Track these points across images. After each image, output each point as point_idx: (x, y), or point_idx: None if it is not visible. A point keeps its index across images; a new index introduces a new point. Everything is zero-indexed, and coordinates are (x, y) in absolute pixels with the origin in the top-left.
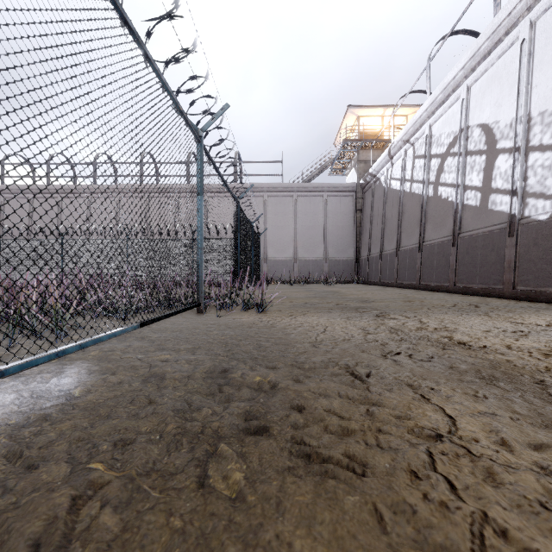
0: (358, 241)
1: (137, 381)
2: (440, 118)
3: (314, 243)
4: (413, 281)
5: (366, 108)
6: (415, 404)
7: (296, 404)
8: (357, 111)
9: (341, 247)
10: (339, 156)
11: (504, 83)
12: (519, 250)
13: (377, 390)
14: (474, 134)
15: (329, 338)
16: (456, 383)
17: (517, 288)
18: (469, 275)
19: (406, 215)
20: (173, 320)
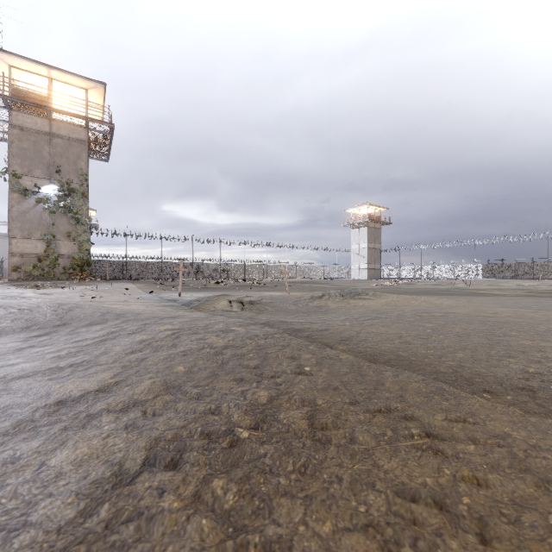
0: None
1: None
2: None
3: None
4: None
5: None
6: None
7: None
8: None
9: None
10: None
11: None
12: None
13: None
14: None
15: None
16: None
17: None
18: None
19: None
20: None
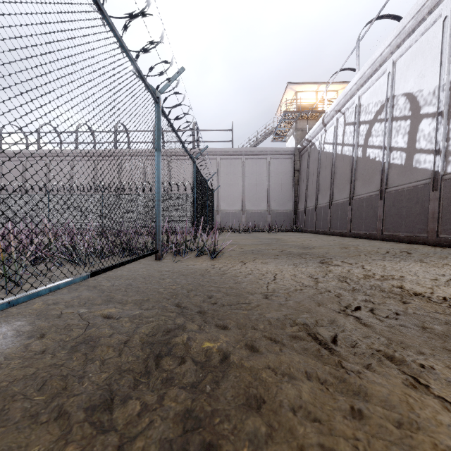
0: (296, 196)
1: (64, 349)
2: (368, 90)
3: (259, 198)
4: (344, 230)
5: (303, 84)
6: (412, 396)
7: (253, 394)
8: (295, 87)
9: (282, 202)
10: (280, 125)
11: (427, 56)
12: (442, 202)
13: (353, 367)
14: (399, 102)
15: (281, 288)
16: (446, 355)
17: (441, 236)
18: (395, 225)
19: (338, 173)
20: (131, 267)
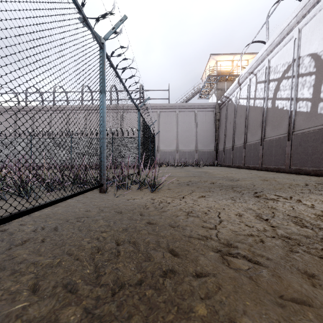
0: (217, 140)
1: None
2: (276, 54)
3: (189, 141)
4: (256, 165)
5: (222, 55)
6: None
7: None
8: (216, 57)
9: (206, 143)
10: (204, 86)
11: None
12: None
13: None
14: (305, 61)
15: (235, 238)
16: None
17: None
18: (302, 161)
19: (251, 121)
20: (72, 201)
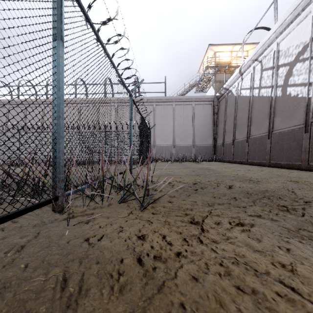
0: (215, 134)
1: None
2: (287, 36)
3: (186, 135)
4: (263, 160)
5: (221, 45)
6: None
7: None
8: (214, 48)
9: (204, 138)
10: (202, 79)
11: None
12: None
13: None
14: None
15: None
16: None
17: None
18: None
19: (255, 112)
20: None
